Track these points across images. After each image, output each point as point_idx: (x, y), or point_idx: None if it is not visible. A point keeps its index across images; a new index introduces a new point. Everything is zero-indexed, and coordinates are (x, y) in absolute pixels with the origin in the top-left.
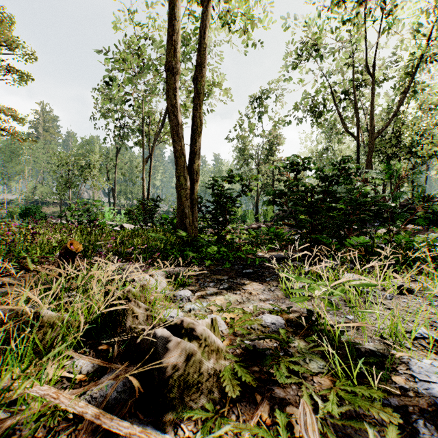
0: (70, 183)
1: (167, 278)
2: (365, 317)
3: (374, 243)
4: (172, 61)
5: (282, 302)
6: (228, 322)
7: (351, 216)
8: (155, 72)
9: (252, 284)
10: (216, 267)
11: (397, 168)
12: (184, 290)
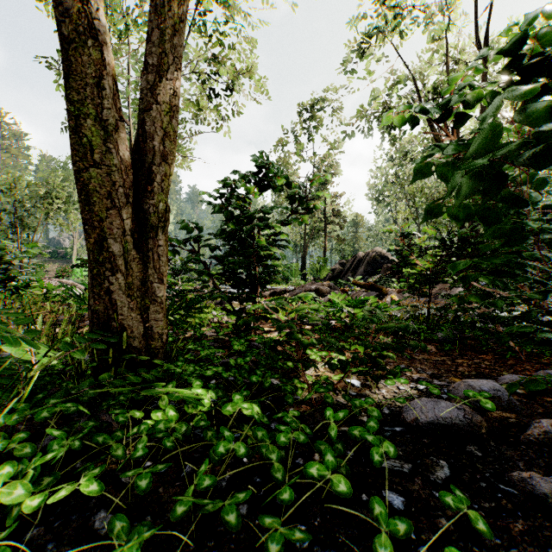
0: (22, 221)
1: None
2: None
3: None
4: None
5: None
6: None
7: None
8: None
9: None
10: None
11: None
12: None
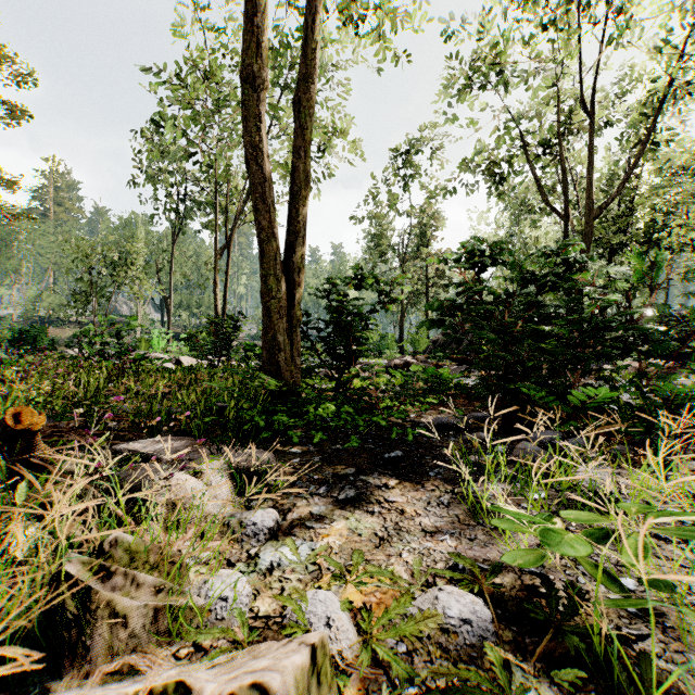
0: (95, 290)
1: (232, 477)
2: (681, 600)
3: (619, 398)
4: (252, 65)
5: (472, 538)
6: (358, 621)
7: (579, 349)
8: (234, 107)
9: (404, 486)
10: (333, 444)
11: (659, 263)
12: (263, 510)
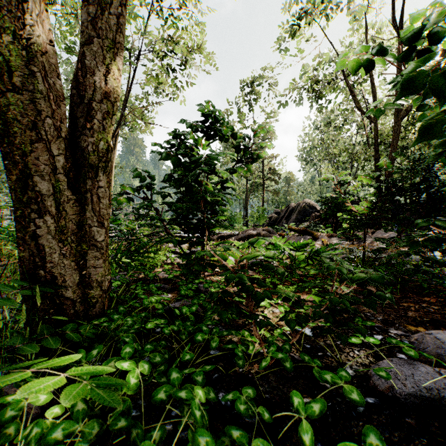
0: None
1: None
2: None
3: None
4: None
5: None
6: None
7: None
8: None
9: None
10: None
11: None
12: None
